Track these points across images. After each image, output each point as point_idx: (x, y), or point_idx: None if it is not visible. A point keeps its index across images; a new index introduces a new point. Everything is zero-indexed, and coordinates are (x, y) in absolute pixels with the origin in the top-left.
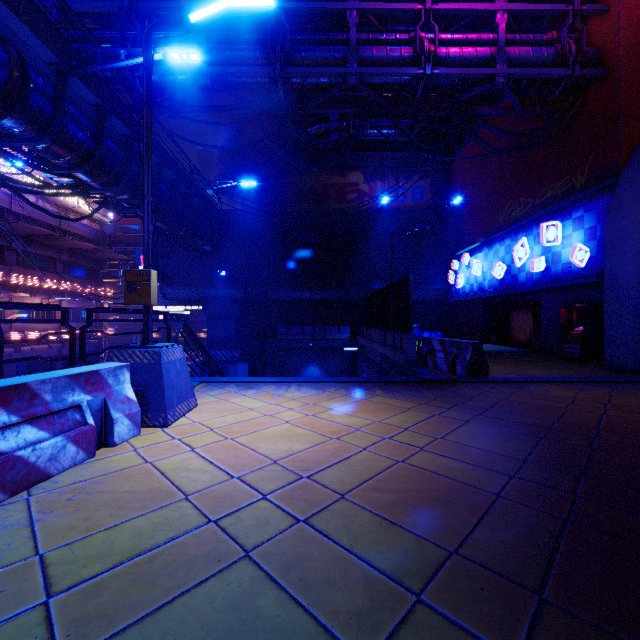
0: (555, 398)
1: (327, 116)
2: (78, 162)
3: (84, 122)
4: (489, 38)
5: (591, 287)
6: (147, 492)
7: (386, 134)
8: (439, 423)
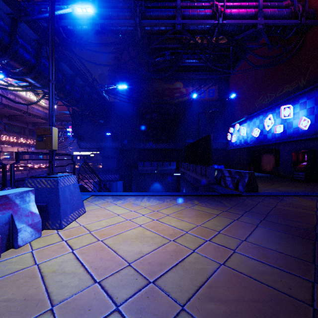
0: (305, 207)
1: (164, 53)
2: (26, 71)
3: (29, 49)
4: (253, 5)
5: (310, 141)
6: (22, 301)
7: (194, 62)
8: (240, 227)
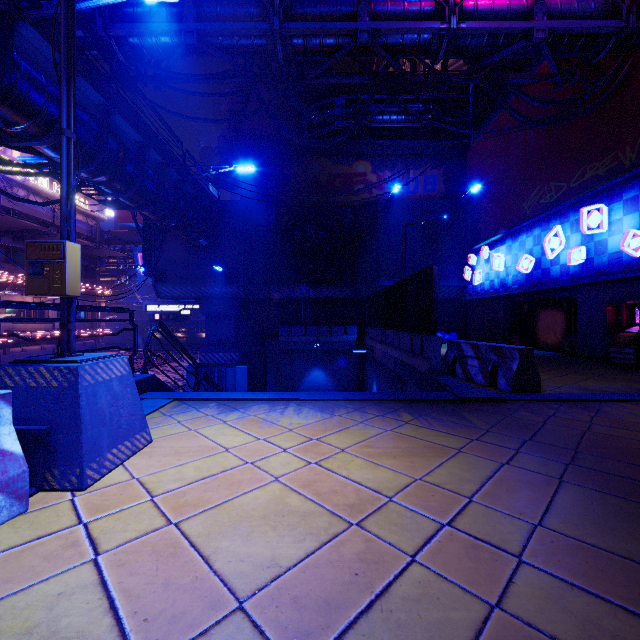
0: None
1: (332, 101)
2: (38, 132)
3: (43, 82)
4: None
5: None
6: None
7: (396, 120)
8: (519, 484)
